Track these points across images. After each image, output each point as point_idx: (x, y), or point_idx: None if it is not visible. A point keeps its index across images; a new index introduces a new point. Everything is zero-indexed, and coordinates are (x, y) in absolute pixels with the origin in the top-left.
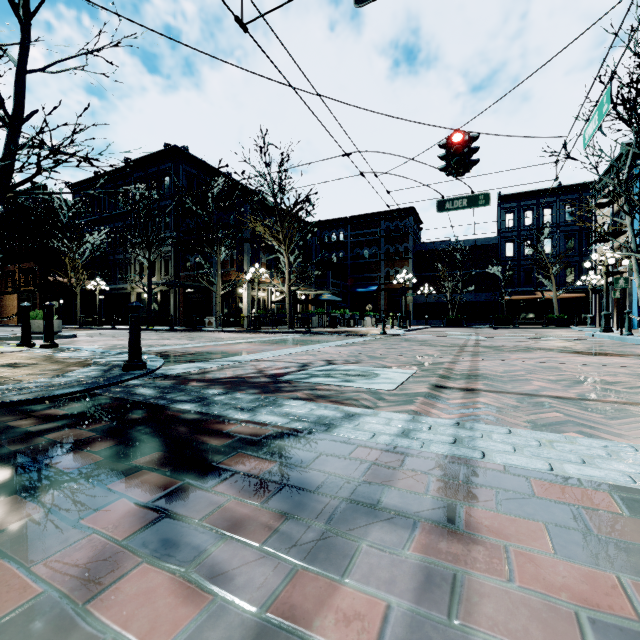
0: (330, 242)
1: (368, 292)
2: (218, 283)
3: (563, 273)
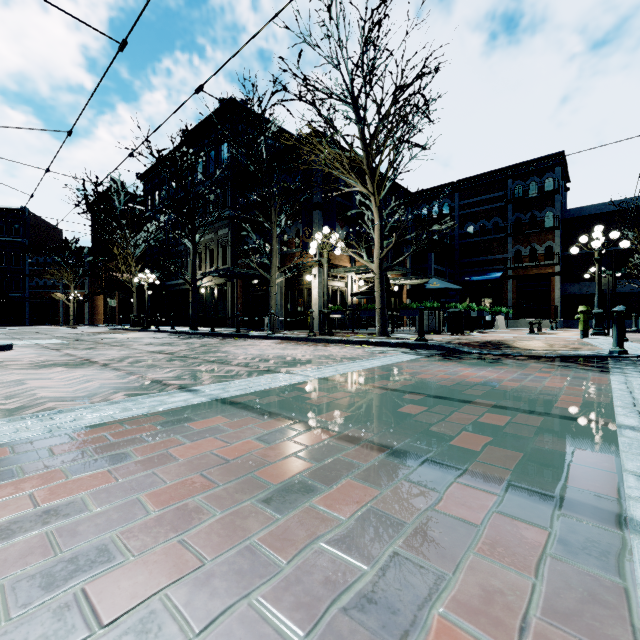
0: (430, 218)
1: (486, 281)
2: (273, 266)
3: None
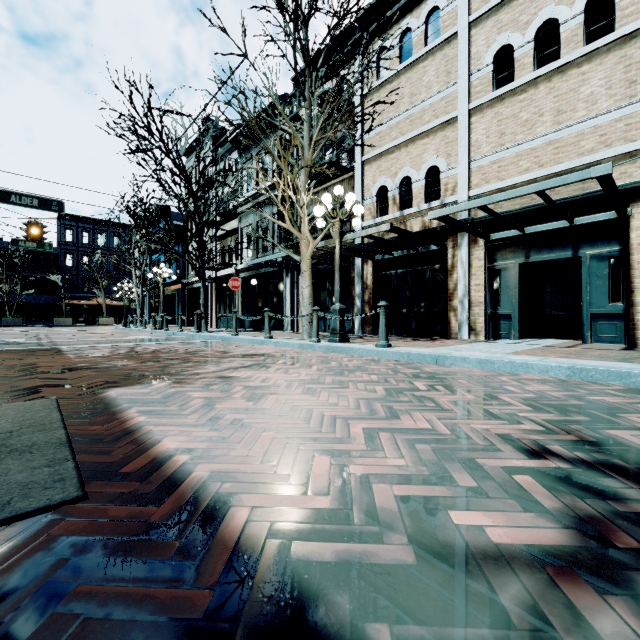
0: None
1: None
2: None
3: (113, 285)
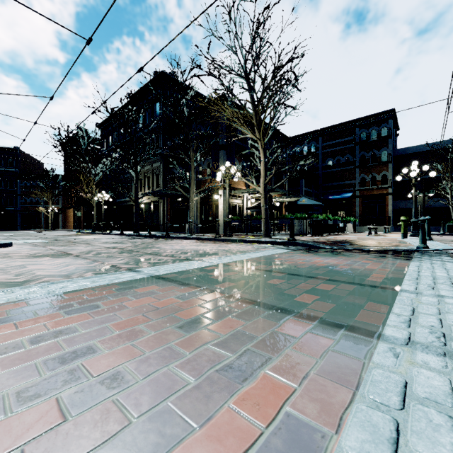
0: (301, 155)
1: (341, 199)
2: (191, 188)
3: None
